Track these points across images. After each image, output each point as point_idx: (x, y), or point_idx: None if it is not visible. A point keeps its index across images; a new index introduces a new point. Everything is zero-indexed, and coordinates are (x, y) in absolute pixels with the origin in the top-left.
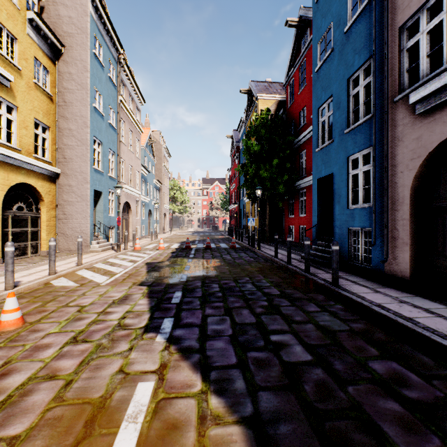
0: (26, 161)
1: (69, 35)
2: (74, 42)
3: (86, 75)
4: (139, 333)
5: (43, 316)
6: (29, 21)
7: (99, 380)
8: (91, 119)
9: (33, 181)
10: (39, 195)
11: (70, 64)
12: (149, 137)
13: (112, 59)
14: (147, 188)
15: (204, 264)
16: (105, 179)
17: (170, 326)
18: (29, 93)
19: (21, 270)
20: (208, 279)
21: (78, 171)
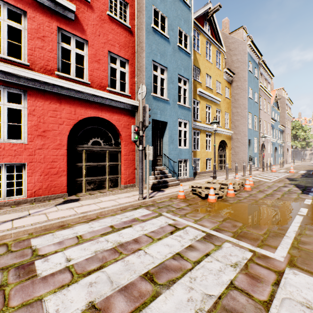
0: (223, 131)
1: (237, 68)
2: (239, 70)
3: (245, 83)
4: (299, 193)
5: (257, 185)
6: (223, 72)
7: (291, 196)
8: (247, 104)
9: (224, 138)
10: (225, 144)
11: (237, 81)
12: (275, 96)
13: (255, 65)
14: (273, 132)
15: None
16: (253, 133)
17: None
18: (223, 103)
19: (229, 174)
20: None
21: (241, 131)
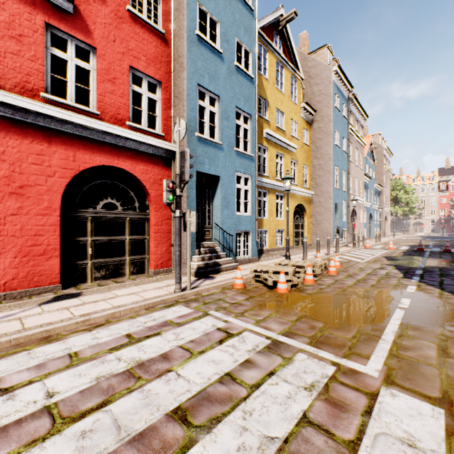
0: (301, 191)
1: (319, 102)
2: (322, 106)
3: (330, 125)
4: (400, 277)
5: (345, 267)
6: (301, 108)
7: (390, 282)
8: (333, 154)
9: (302, 202)
10: (304, 210)
11: (319, 121)
12: (369, 145)
13: (344, 100)
14: (367, 193)
15: (441, 261)
16: (340, 194)
17: (418, 279)
18: (301, 151)
19: (308, 252)
20: (445, 269)
21: (325, 191)
